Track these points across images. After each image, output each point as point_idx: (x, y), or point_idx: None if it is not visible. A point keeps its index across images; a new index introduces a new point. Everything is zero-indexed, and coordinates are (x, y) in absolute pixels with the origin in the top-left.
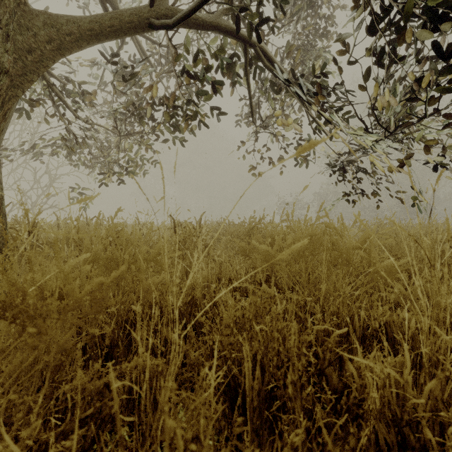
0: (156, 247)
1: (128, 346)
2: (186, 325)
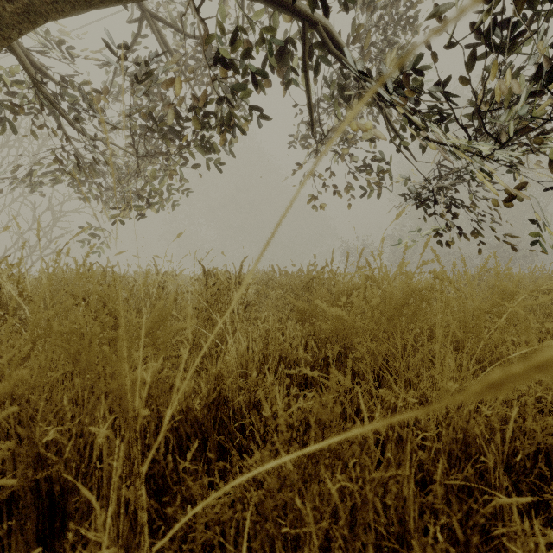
0: (154, 311)
1: (100, 488)
2: (207, 441)
